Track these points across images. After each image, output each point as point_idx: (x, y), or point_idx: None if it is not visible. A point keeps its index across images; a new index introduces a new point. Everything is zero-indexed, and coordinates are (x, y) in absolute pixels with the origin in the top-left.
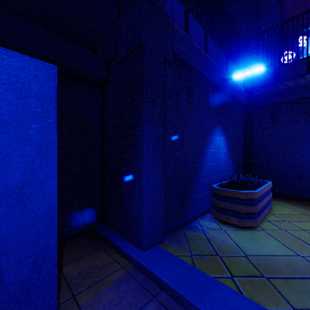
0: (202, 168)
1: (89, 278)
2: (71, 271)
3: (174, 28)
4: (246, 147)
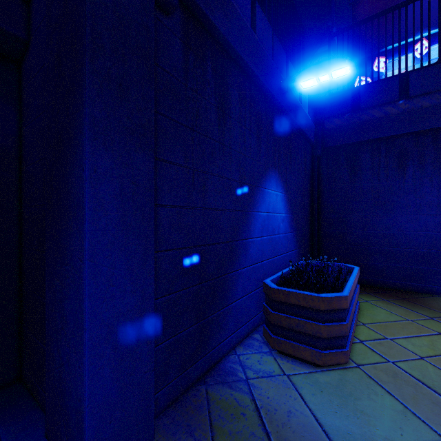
0: (247, 248)
1: None
2: None
3: None
4: (313, 210)
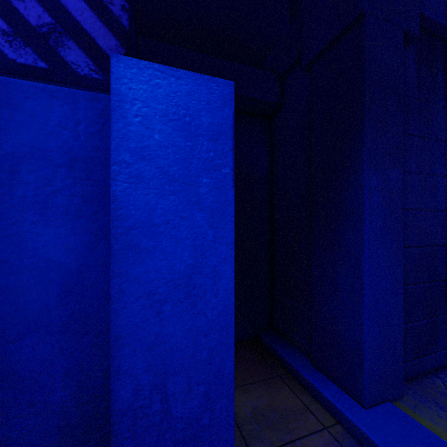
0: None
1: (271, 429)
2: (240, 405)
3: None
4: None
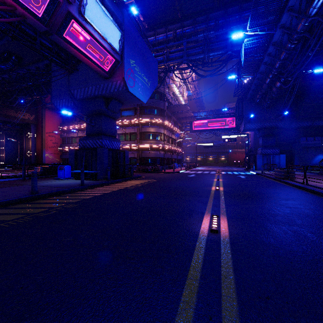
0: (312, 162)
1: None
2: None
3: (301, 143)
4: None
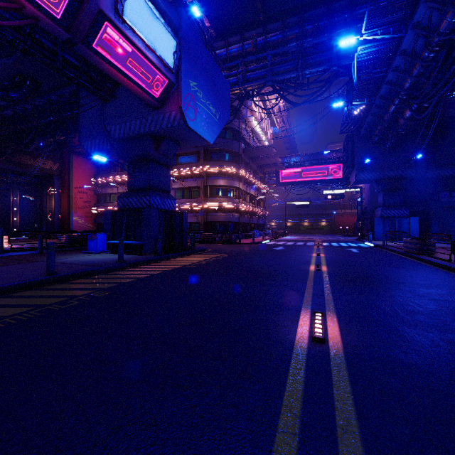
0: None
1: None
2: None
3: (442, 201)
4: None
